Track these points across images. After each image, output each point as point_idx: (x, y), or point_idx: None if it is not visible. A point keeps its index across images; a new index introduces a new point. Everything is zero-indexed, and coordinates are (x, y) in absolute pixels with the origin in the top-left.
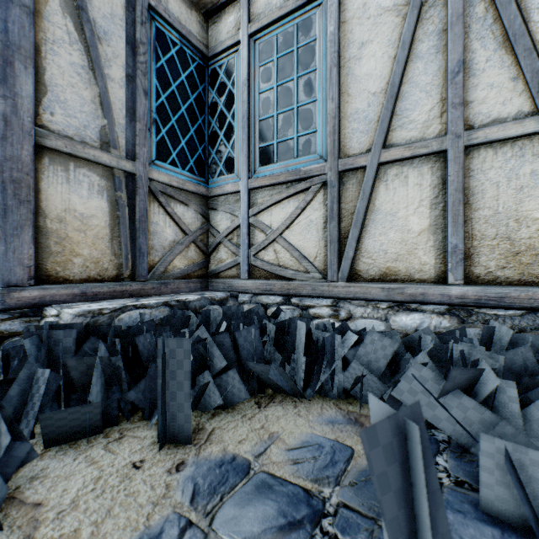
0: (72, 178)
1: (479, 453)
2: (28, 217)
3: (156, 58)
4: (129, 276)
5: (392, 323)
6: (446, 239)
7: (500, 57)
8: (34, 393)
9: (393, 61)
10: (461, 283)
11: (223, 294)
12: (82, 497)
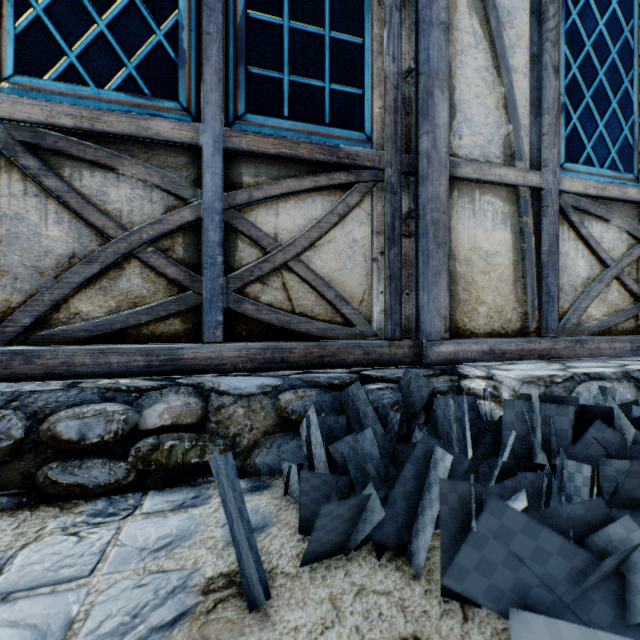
0: (476, 210)
1: None
2: (443, 262)
3: (564, 16)
4: (534, 330)
5: None
6: None
7: None
8: (570, 495)
9: None
10: None
11: None
12: None
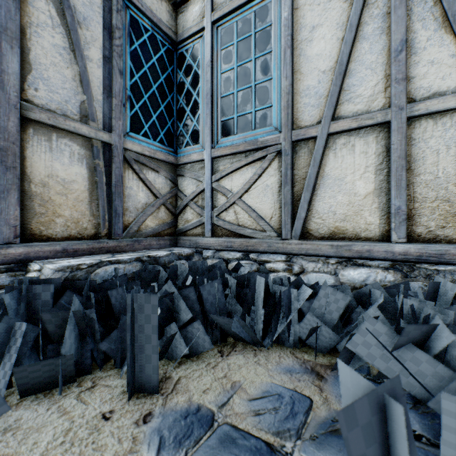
0: (54, 147)
1: (441, 412)
2: (14, 182)
3: (130, 42)
4: (106, 234)
5: (340, 277)
6: (390, 201)
7: (440, 36)
8: (12, 345)
9: (341, 42)
10: (404, 241)
11: (189, 250)
12: (50, 451)
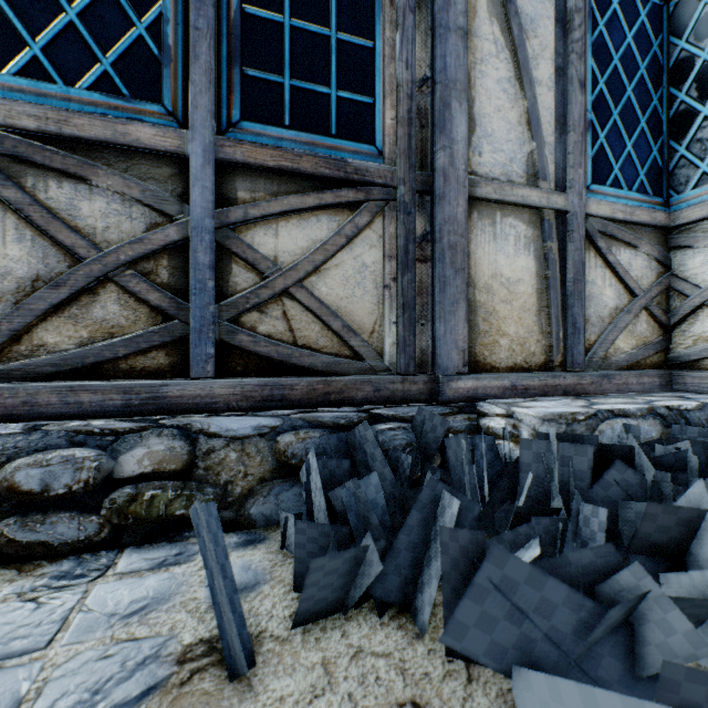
0: (497, 233)
1: None
2: (461, 289)
3: (591, 26)
4: (559, 364)
5: None
6: None
7: None
8: (586, 541)
9: None
10: None
11: None
12: None
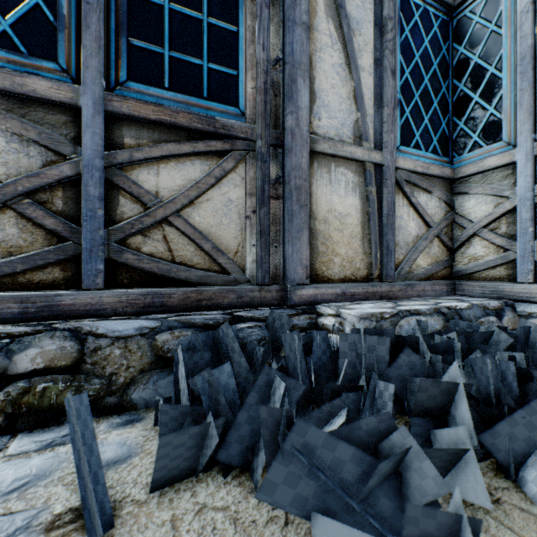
0: (332, 179)
1: None
2: (305, 220)
3: (399, 31)
4: (377, 276)
5: None
6: None
7: None
8: (380, 409)
9: None
10: None
11: (494, 301)
12: None
